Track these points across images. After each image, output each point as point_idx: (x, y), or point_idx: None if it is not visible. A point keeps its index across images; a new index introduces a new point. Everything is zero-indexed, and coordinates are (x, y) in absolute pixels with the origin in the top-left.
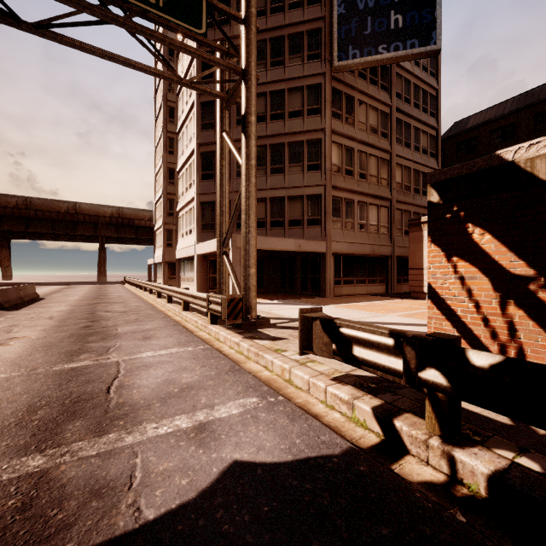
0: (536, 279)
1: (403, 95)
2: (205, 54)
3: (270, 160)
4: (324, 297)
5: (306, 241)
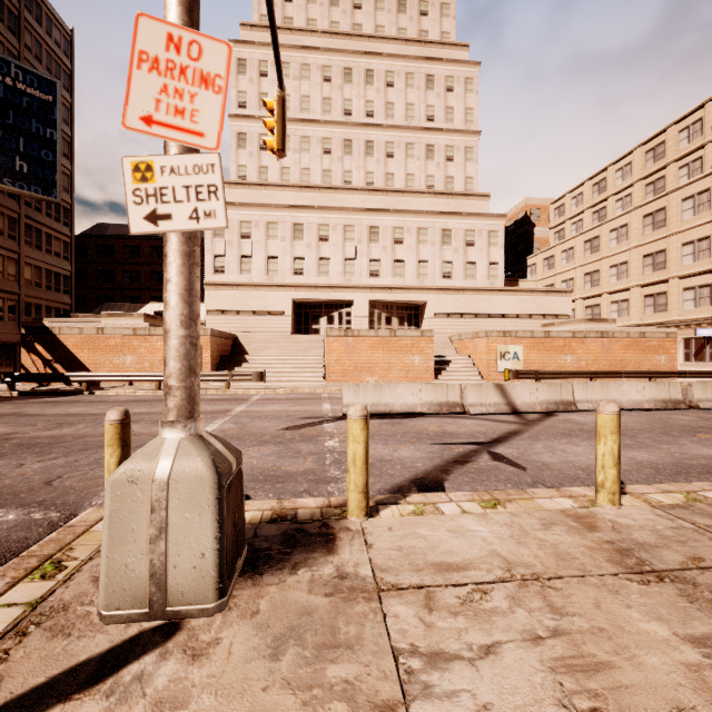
0: (53, 360)
1: (34, 204)
2: None
3: None
4: None
5: None
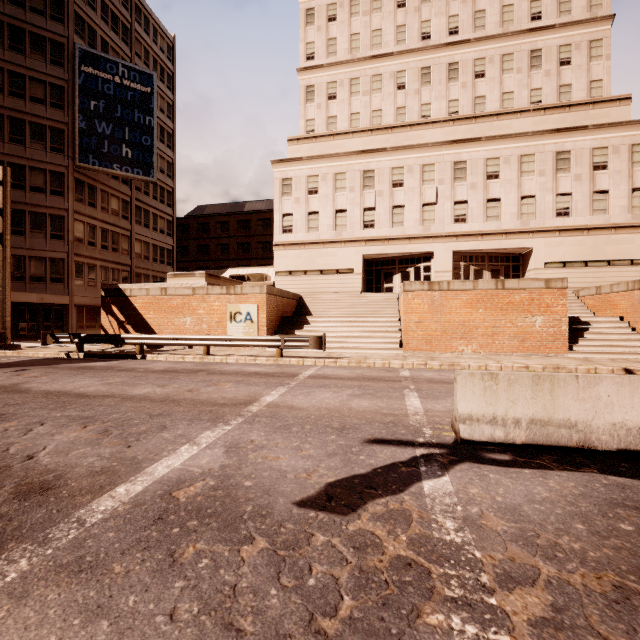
0: (126, 322)
1: (143, 189)
2: None
3: None
4: None
5: (49, 295)
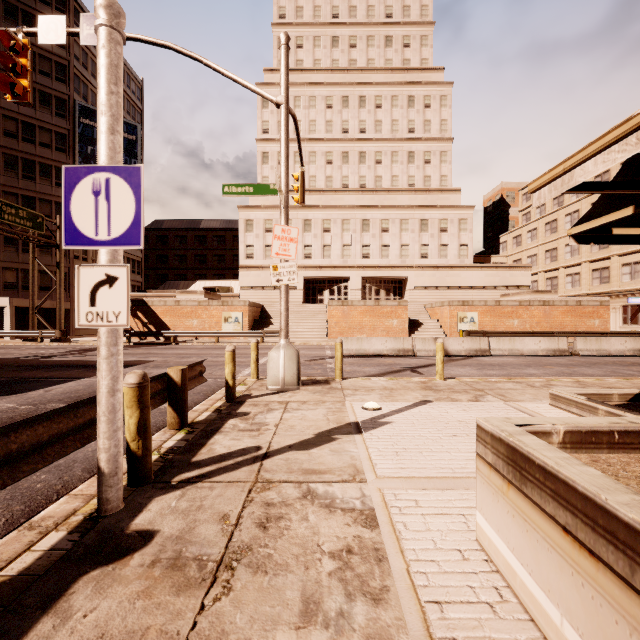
0: (148, 323)
1: None
2: (43, 239)
3: (22, 243)
4: (69, 336)
5: None
